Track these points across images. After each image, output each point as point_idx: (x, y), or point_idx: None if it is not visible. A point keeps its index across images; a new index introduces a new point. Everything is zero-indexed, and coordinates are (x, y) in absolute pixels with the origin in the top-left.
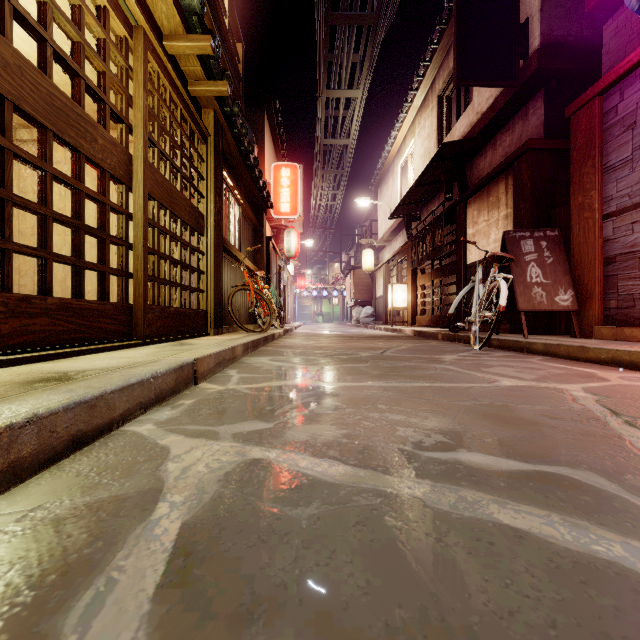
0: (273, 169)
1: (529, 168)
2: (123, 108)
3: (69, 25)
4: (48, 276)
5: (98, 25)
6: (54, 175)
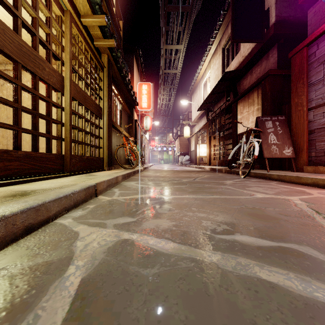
0: (138, 85)
1: (269, 84)
2: (59, 52)
3: (30, 8)
4: (19, 140)
5: (46, 9)
6: (22, 87)
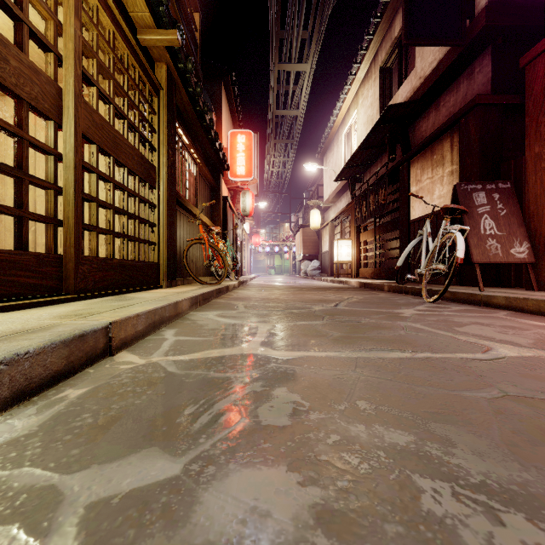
0: (230, 136)
1: (477, 123)
2: (51, 35)
3: None
4: None
5: None
6: None
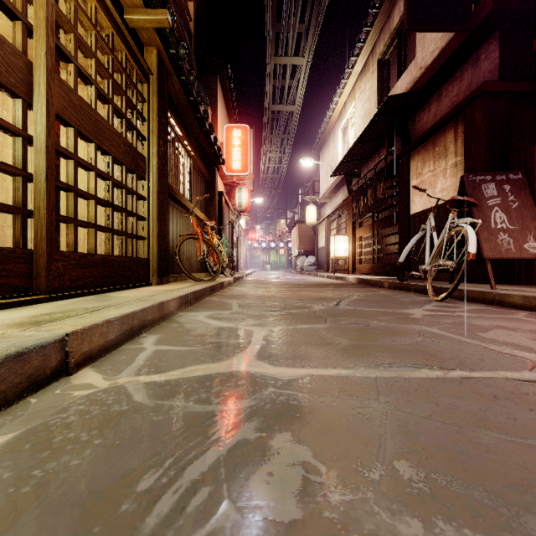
0: (225, 130)
1: (484, 112)
2: (18, 1)
3: None
4: None
5: None
6: None
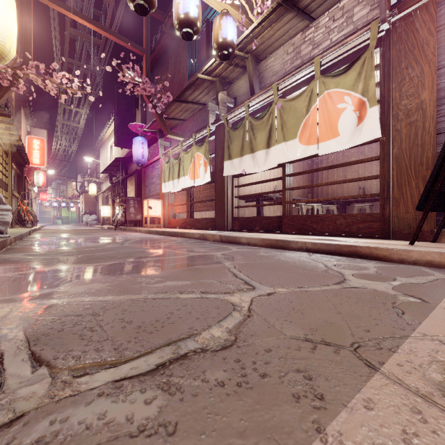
0: (28, 138)
1: (137, 177)
2: None
3: None
4: None
5: None
6: None
